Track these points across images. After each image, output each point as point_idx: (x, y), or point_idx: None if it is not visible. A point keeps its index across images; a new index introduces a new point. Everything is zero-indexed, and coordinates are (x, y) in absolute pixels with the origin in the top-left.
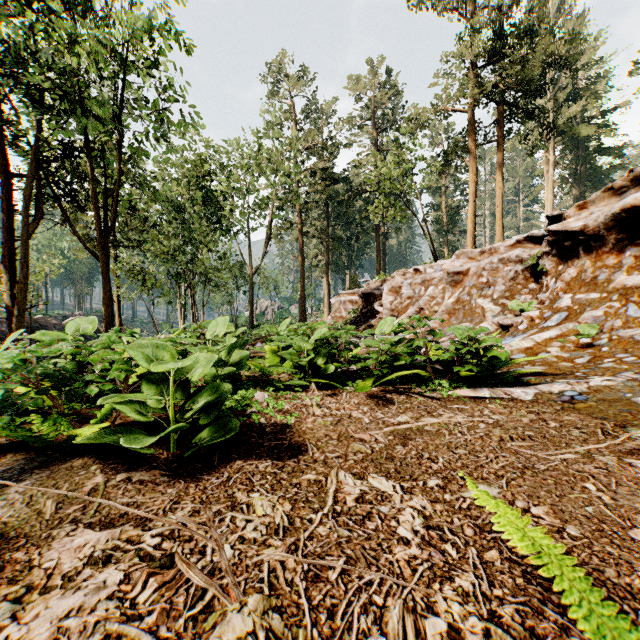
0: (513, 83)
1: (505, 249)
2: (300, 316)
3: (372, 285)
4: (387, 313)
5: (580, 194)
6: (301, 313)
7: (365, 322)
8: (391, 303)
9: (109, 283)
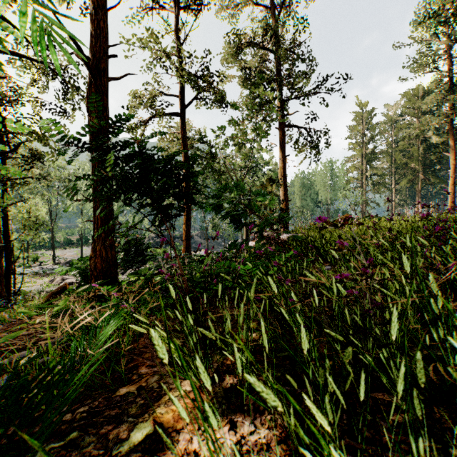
0: None
1: None
2: None
3: None
4: None
5: None
6: None
7: None
8: None
9: None
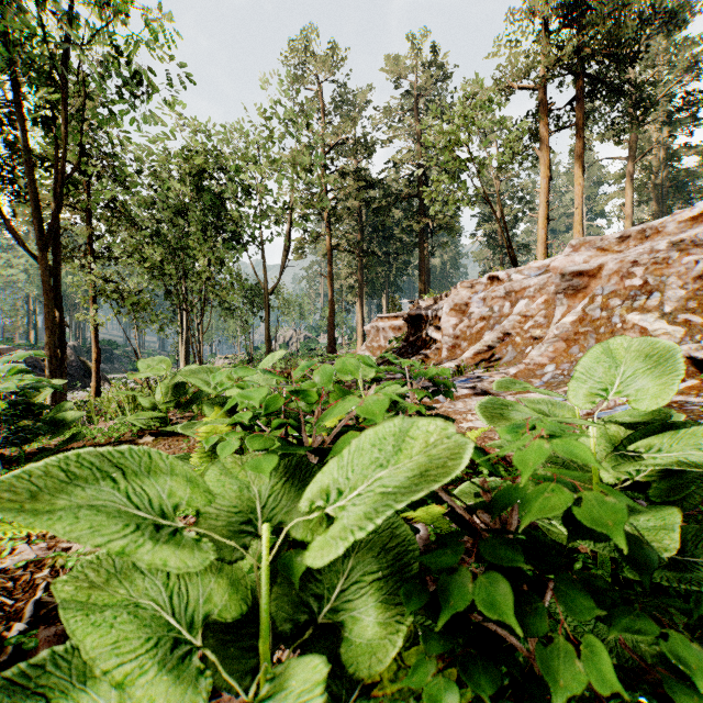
0: (600, 47)
1: (678, 226)
2: (328, 347)
3: (423, 304)
4: (449, 341)
5: (661, 202)
6: (329, 343)
7: (414, 354)
8: (454, 327)
9: (59, 300)
